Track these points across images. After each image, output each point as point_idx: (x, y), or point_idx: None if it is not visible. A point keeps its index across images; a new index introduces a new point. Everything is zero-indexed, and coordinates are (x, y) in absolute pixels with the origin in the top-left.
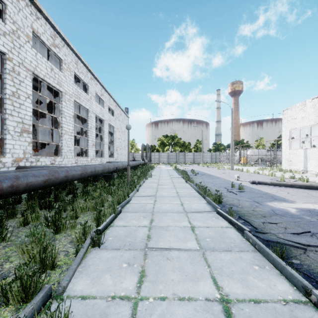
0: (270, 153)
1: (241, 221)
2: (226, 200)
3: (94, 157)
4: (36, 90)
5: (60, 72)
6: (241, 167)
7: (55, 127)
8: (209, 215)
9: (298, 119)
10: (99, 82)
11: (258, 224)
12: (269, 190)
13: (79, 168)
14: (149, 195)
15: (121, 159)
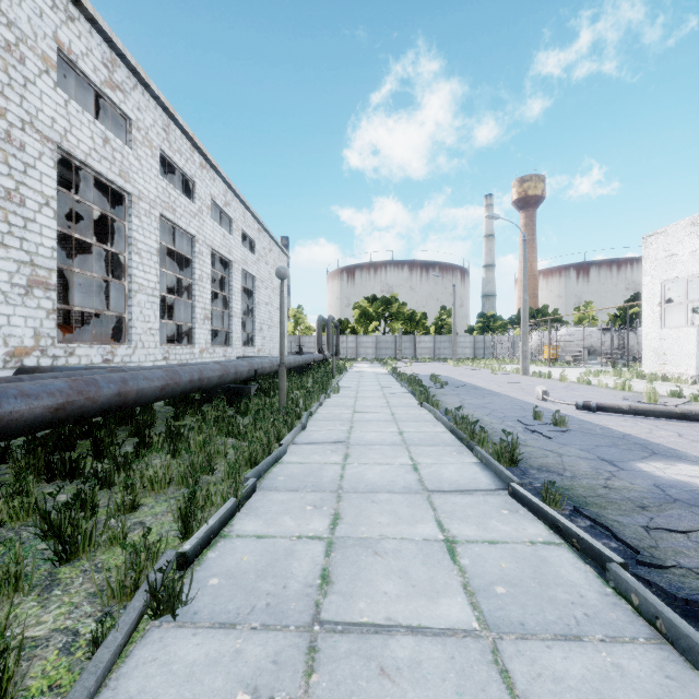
0: (611, 337)
1: (584, 524)
2: (528, 455)
3: (209, 345)
4: (79, 194)
5: (126, 149)
6: (544, 369)
7: (117, 277)
8: (491, 503)
9: (684, 256)
10: (219, 175)
11: (634, 534)
12: (628, 427)
13: (159, 373)
14: (332, 440)
15: (272, 351)
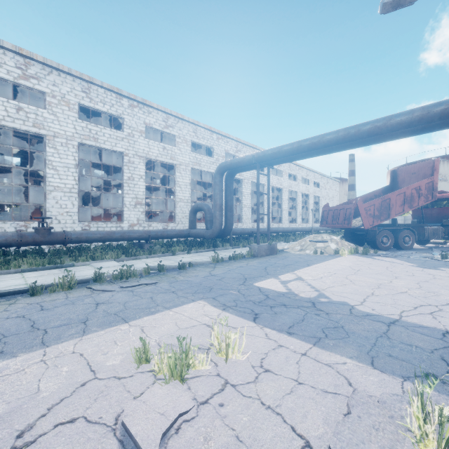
0: None
1: None
2: None
3: (301, 223)
4: None
5: (281, 178)
6: None
7: (279, 207)
8: None
9: None
10: (304, 168)
11: None
12: None
13: (291, 228)
14: None
15: None
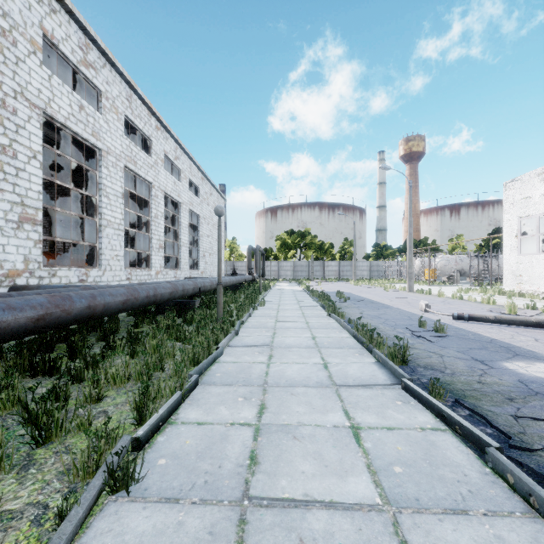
0: (477, 262)
1: (464, 413)
2: (416, 356)
3: (163, 268)
4: (62, 151)
5: (97, 114)
6: (425, 287)
7: (90, 215)
8: (387, 395)
9: (536, 199)
10: (171, 135)
11: (505, 421)
12: (494, 333)
13: (122, 290)
14: (259, 344)
15: (213, 273)
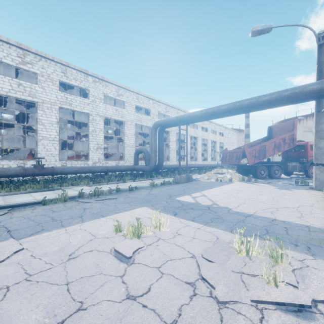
0: None
1: None
2: None
3: (210, 161)
4: None
5: (197, 130)
6: None
7: (195, 150)
8: None
9: None
10: (213, 123)
11: None
12: None
13: (203, 164)
14: None
15: None
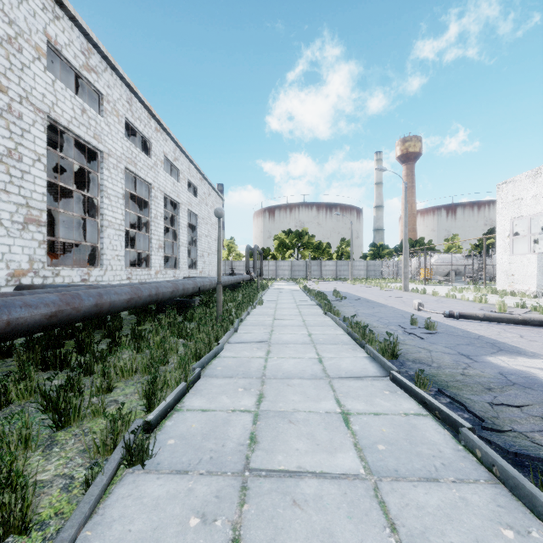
0: (472, 262)
1: (445, 401)
2: (406, 351)
3: (162, 268)
4: (61, 151)
5: (99, 117)
6: (420, 286)
7: (92, 216)
8: (376, 386)
9: (527, 200)
10: (170, 137)
11: (481, 408)
12: (482, 330)
13: (126, 289)
14: (258, 340)
15: (211, 272)
